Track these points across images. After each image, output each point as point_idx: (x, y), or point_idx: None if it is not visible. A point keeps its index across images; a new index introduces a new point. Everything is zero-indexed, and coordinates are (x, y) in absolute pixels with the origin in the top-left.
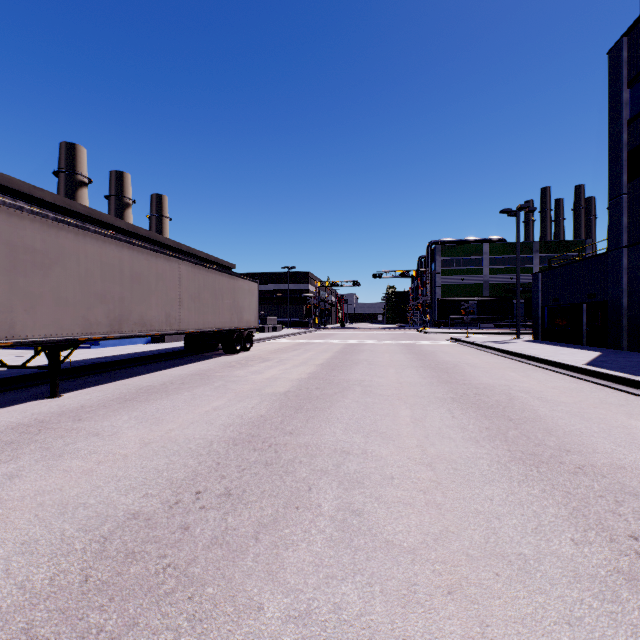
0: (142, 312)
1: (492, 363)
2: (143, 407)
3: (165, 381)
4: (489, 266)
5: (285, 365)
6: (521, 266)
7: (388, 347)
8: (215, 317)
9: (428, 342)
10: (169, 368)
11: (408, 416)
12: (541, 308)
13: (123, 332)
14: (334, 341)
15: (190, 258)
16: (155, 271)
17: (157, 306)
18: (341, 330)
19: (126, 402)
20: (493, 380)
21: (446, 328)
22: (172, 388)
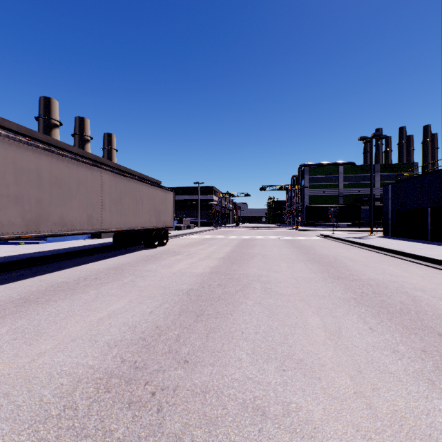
0: (62, 213)
1: (365, 257)
2: (36, 312)
3: (81, 276)
4: (343, 182)
5: (192, 259)
6: (366, 182)
7: (274, 242)
8: (135, 218)
9: (303, 237)
10: (93, 262)
11: (320, 327)
12: (390, 212)
13: (41, 232)
14: (232, 237)
15: (112, 168)
16: (76, 177)
17: (78, 208)
18: (237, 228)
19: (24, 304)
20: (379, 275)
21: (313, 227)
22: (82, 285)
